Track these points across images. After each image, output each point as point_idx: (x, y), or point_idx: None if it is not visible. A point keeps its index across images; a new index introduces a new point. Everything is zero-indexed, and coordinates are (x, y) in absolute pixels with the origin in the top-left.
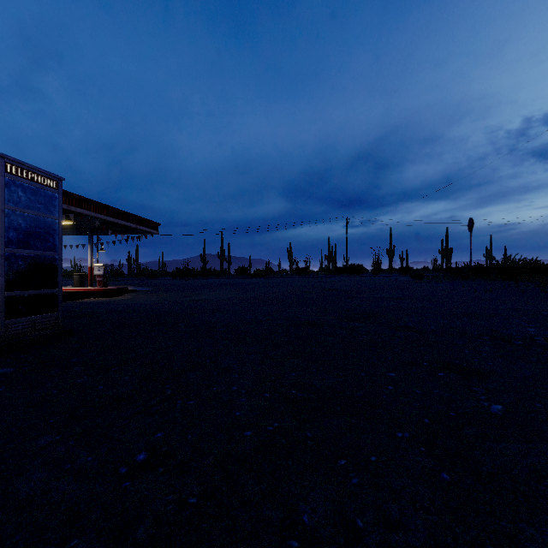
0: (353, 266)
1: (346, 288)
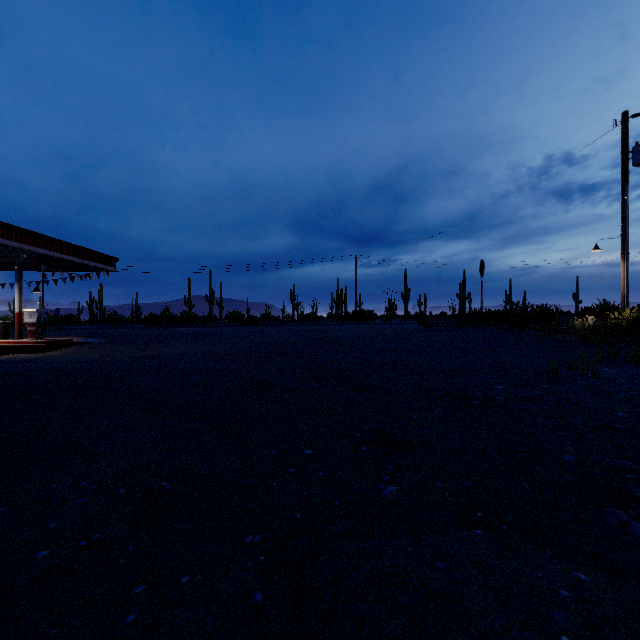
0: (362, 312)
1: (340, 339)
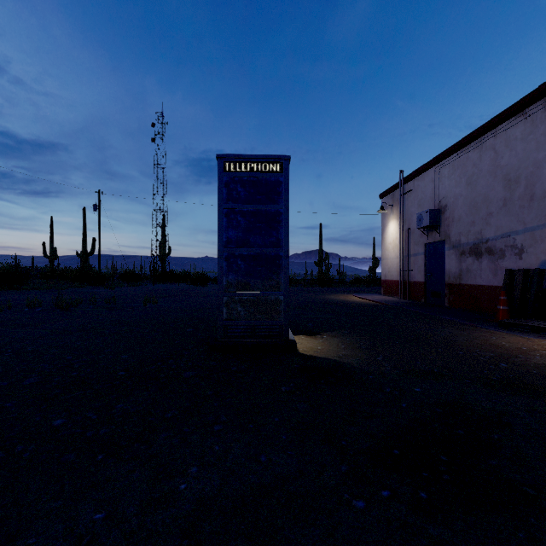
0: None
1: None
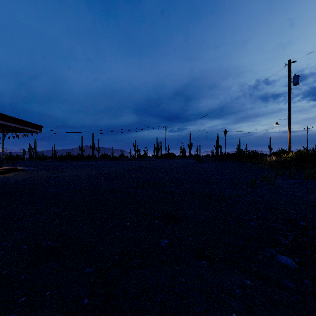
0: (168, 154)
1: (156, 167)
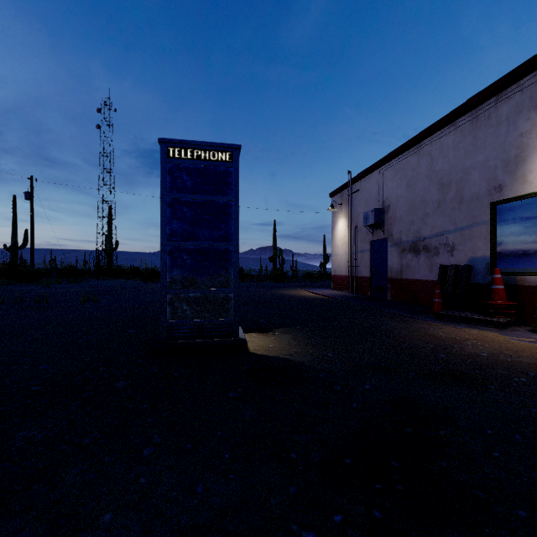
0: None
1: None
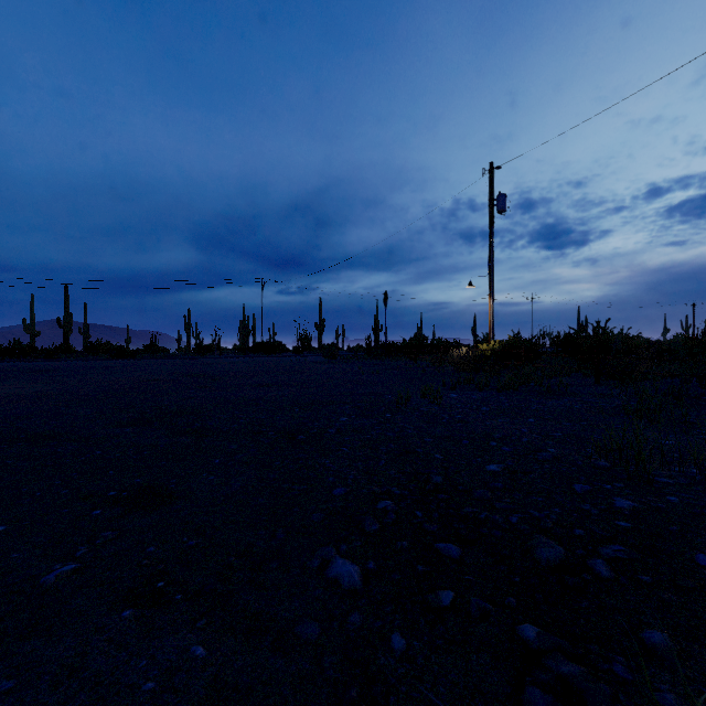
0: (268, 343)
1: (219, 373)
